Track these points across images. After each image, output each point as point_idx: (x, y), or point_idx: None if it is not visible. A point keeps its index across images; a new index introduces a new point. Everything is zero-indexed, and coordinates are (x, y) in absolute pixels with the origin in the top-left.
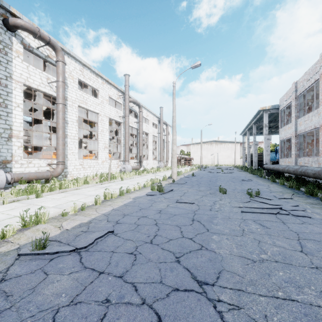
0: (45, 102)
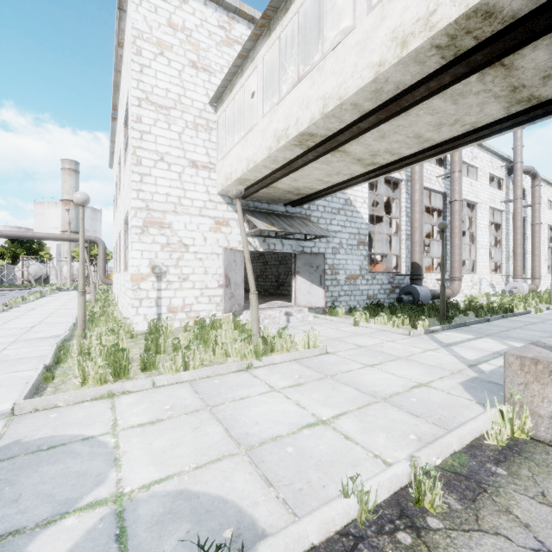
0: (424, 212)
